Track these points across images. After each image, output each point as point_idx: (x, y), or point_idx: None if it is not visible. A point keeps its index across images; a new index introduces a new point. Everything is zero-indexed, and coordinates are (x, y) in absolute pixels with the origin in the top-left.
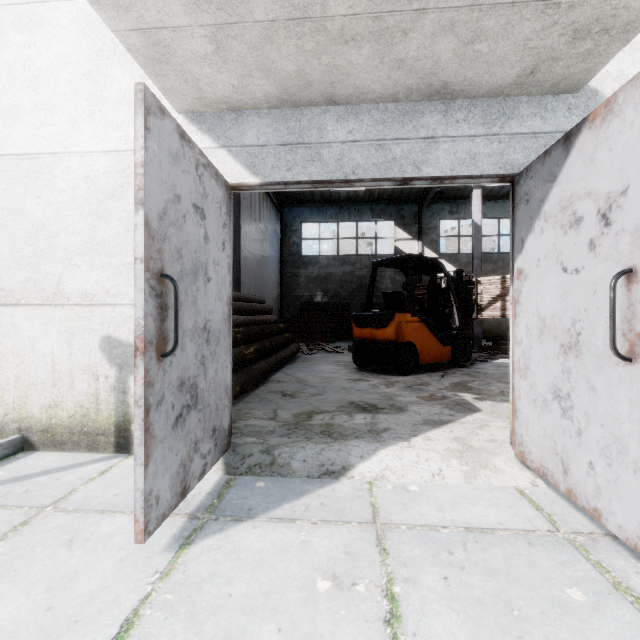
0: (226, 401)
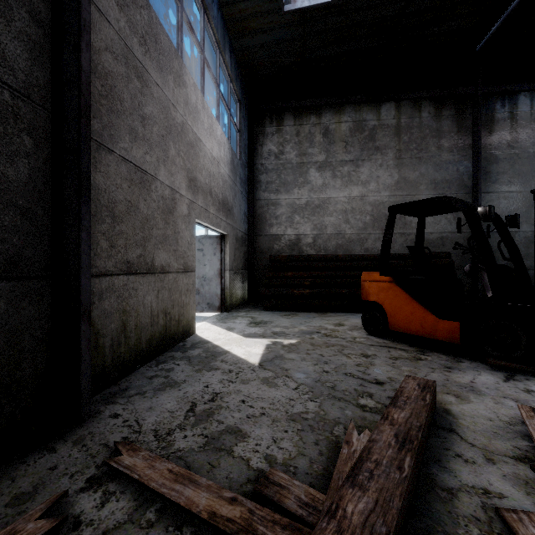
0: (217, 298)
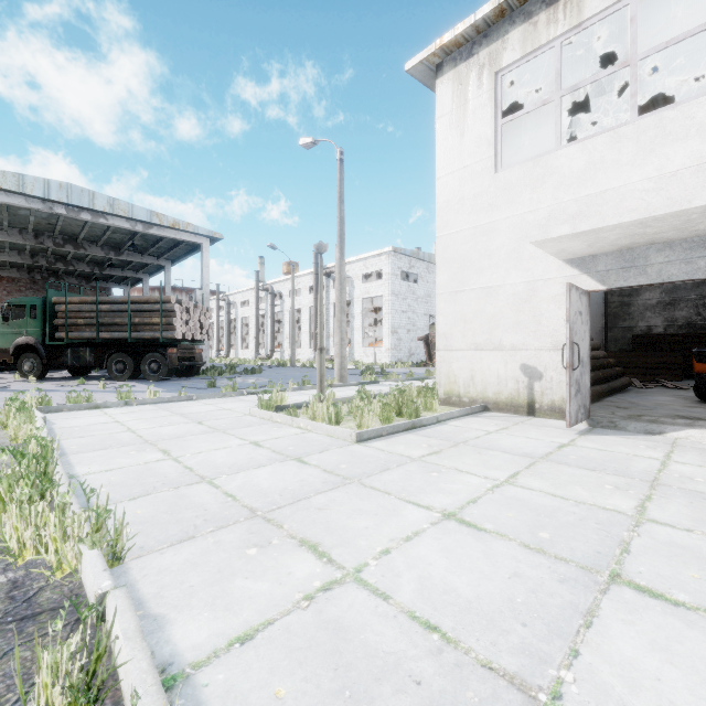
0: (588, 395)
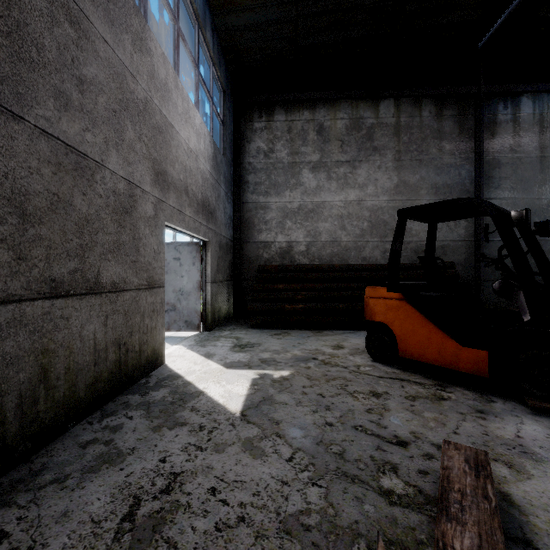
0: (196, 315)
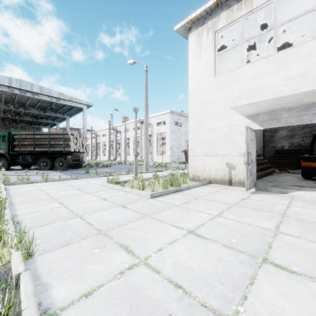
0: (255, 176)
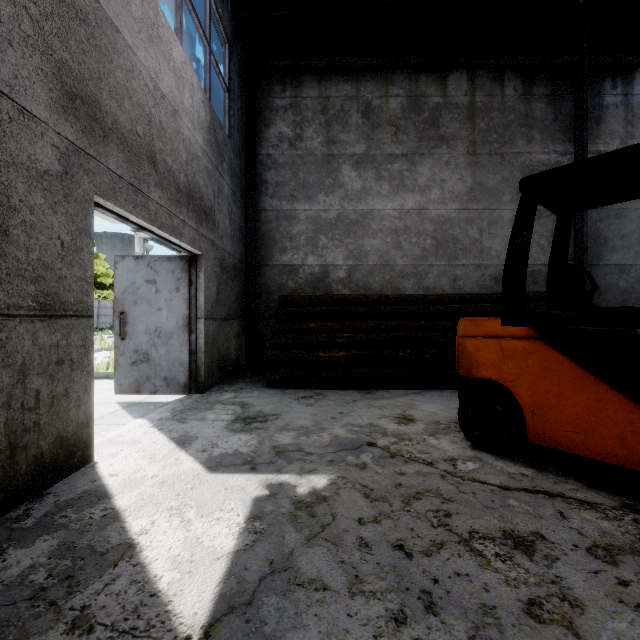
0: (182, 369)
